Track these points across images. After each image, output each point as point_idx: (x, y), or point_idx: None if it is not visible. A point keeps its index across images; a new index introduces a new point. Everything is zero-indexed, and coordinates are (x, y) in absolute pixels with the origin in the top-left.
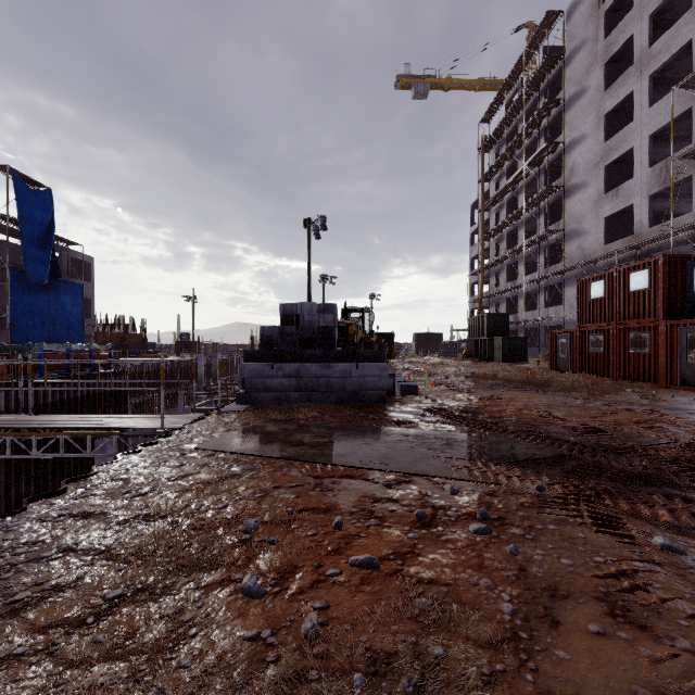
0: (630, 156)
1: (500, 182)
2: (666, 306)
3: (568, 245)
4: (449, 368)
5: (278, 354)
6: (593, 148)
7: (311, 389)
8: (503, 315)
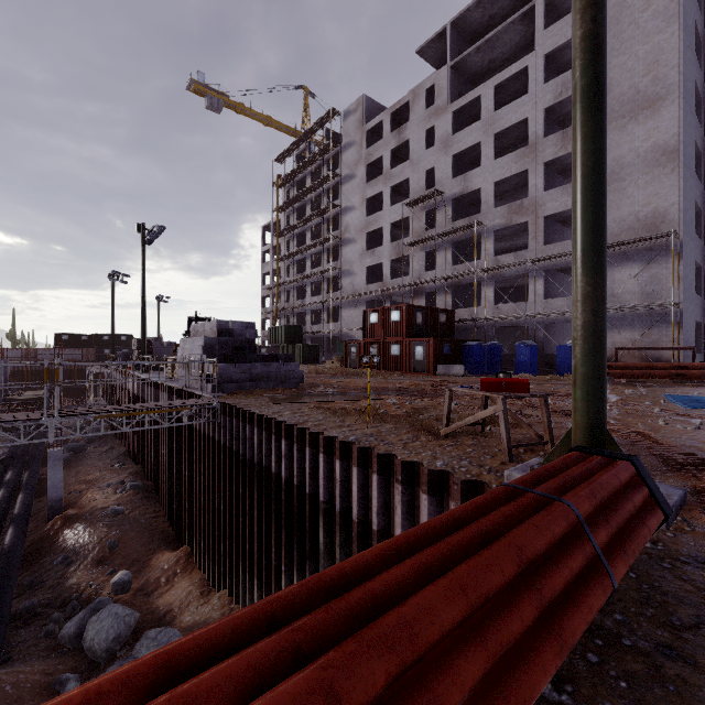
0: (379, 230)
1: (291, 217)
2: (407, 331)
3: (344, 280)
4: None
5: (230, 357)
6: (360, 218)
7: (258, 380)
8: (299, 327)
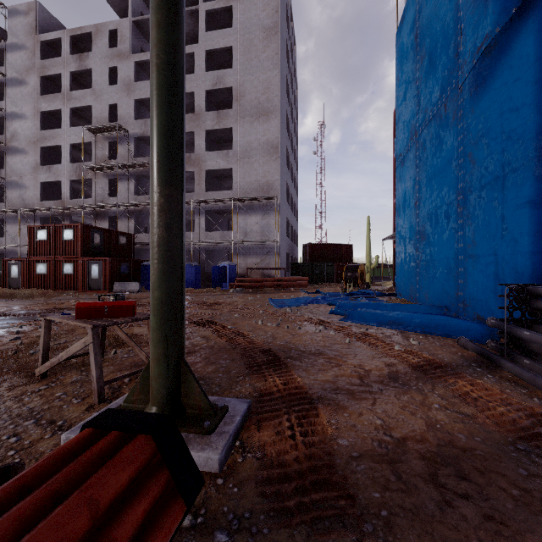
0: (58, 148)
1: None
2: (82, 250)
3: (10, 192)
4: None
5: None
6: (32, 129)
7: None
8: None
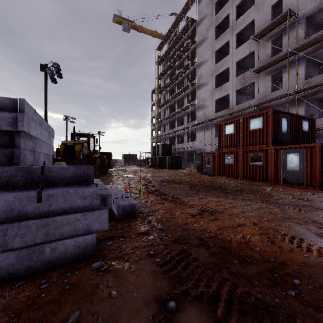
0: (225, 73)
1: (166, 80)
2: (273, 138)
3: (198, 112)
4: (146, 174)
5: None
6: (210, 66)
7: None
8: (169, 145)
